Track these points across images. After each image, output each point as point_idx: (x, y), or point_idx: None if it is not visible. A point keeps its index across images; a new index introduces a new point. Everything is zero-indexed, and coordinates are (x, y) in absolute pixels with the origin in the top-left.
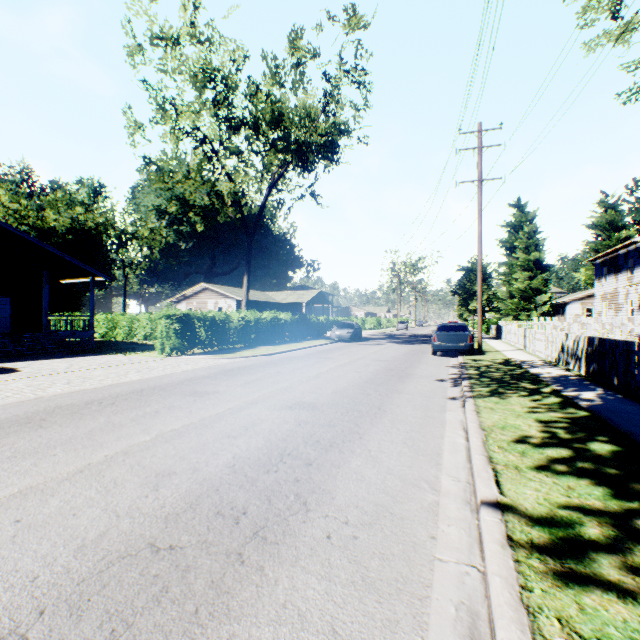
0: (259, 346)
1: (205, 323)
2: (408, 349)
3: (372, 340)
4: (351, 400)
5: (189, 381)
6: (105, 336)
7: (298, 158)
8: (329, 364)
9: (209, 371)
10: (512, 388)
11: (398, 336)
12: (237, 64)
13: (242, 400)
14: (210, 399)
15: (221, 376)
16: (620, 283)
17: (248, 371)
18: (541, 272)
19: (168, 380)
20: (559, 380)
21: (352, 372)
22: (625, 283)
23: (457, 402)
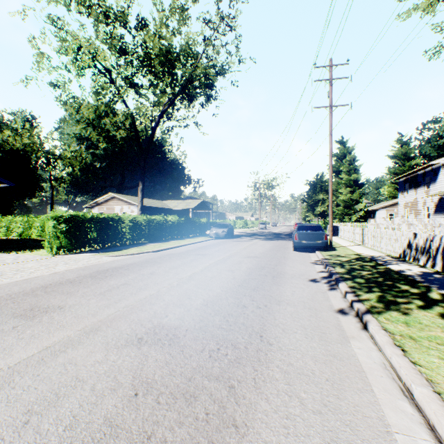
0: (148, 243)
1: (96, 224)
2: (271, 245)
3: (242, 237)
4: (224, 319)
5: (43, 289)
6: (22, 235)
7: (183, 91)
8: (205, 262)
9: (80, 273)
10: (399, 294)
11: (261, 234)
12: (128, 1)
13: (81, 324)
14: (38, 324)
15: (87, 280)
16: (419, 195)
17: (121, 272)
18: (358, 188)
19: (20, 287)
20: (430, 280)
21: (226, 271)
22: (423, 195)
23: (351, 318)
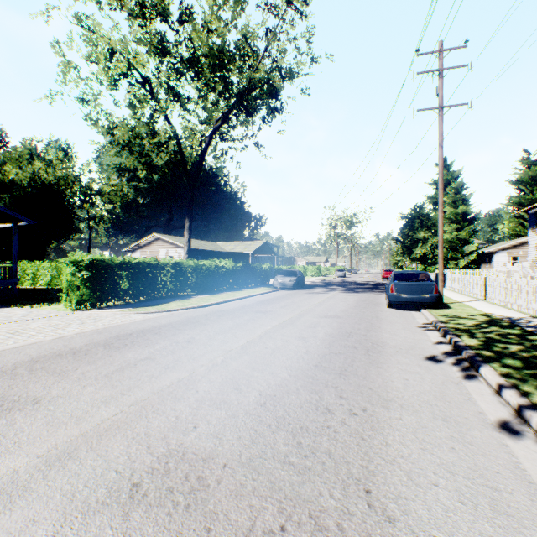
0: (195, 295)
1: (128, 270)
2: (356, 299)
3: (315, 288)
4: (293, 441)
5: (31, 364)
6: (50, 284)
7: (240, 102)
8: (265, 323)
9: (93, 338)
10: None
11: (339, 283)
12: None
13: (48, 442)
14: None
15: (97, 350)
16: None
17: (148, 338)
18: (467, 224)
19: (1, 361)
20: None
21: (295, 340)
22: None
23: (536, 449)
